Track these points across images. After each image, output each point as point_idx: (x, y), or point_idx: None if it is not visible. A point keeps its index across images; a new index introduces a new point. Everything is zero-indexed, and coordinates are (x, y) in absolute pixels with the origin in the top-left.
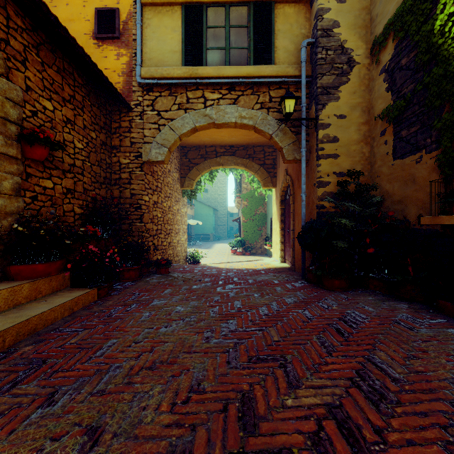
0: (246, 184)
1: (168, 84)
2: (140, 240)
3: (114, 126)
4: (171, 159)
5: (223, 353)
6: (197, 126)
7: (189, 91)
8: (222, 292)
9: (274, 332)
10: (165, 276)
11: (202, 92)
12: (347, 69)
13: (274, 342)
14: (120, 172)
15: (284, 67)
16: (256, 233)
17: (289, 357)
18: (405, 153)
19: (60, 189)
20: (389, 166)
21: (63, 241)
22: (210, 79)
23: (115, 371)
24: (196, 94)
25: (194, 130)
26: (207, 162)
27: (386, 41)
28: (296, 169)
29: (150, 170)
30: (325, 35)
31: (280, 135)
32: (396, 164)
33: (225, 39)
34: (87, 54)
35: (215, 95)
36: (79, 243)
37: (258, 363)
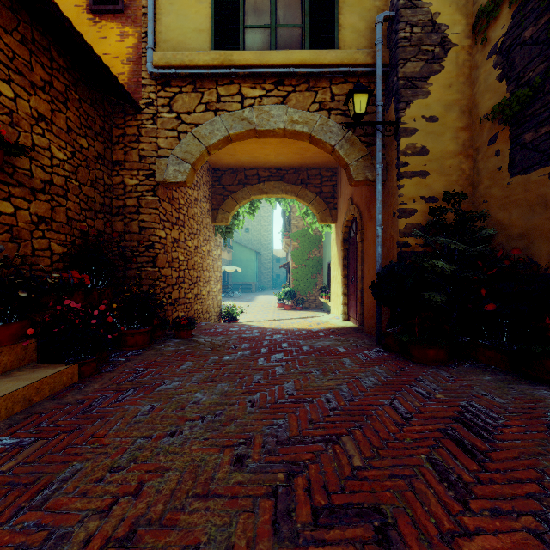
0: (297, 220)
1: (191, 74)
2: (151, 292)
3: (116, 134)
4: (198, 184)
5: (266, 498)
6: (231, 134)
7: (221, 86)
8: (265, 367)
9: (353, 446)
10: (187, 341)
11: (238, 87)
12: (440, 53)
13: (355, 472)
14: (125, 196)
15: (351, 51)
16: (309, 282)
17: (390, 510)
18: (530, 165)
19: (27, 216)
20: (502, 186)
21: (17, 293)
22: (249, 68)
23: (54, 549)
24: (230, 90)
25: (228, 140)
26: (247, 190)
27: (499, 9)
28: (365, 195)
29: (168, 196)
30: (410, 5)
31: (346, 146)
32: (516, 183)
33: (270, 14)
34: (65, 16)
35: (256, 91)
36: (53, 296)
37: (333, 528)
